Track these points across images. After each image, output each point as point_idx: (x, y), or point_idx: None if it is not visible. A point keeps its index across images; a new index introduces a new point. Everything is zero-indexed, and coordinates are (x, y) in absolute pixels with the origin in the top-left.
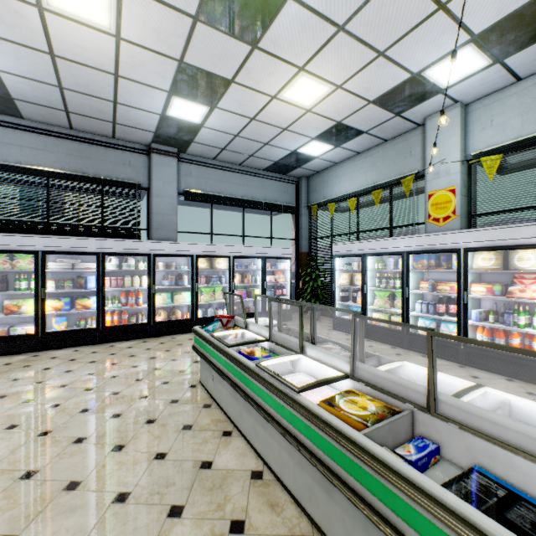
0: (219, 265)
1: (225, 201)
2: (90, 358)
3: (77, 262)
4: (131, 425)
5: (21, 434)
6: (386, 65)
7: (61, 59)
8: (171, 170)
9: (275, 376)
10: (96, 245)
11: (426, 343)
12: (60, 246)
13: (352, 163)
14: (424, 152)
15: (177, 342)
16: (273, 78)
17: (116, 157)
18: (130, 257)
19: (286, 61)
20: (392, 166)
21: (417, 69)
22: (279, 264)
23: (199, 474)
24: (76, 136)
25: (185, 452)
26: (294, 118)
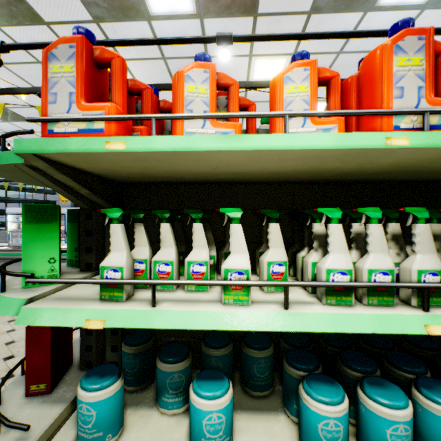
0: None
1: None
2: None
3: None
4: None
5: None
6: None
7: None
8: None
9: None
10: None
11: None
12: None
13: None
14: None
15: None
16: None
17: None
18: None
19: None
20: None
21: None
22: None
23: None
24: None
25: None
26: None
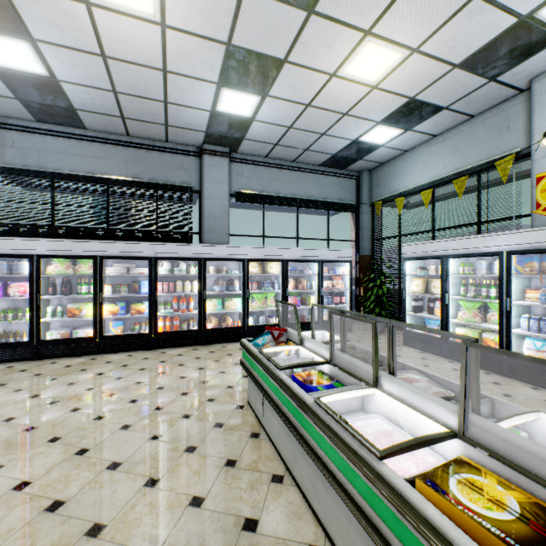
0: (271, 269)
1: (278, 201)
2: (141, 365)
3: (132, 267)
4: (170, 451)
5: (60, 449)
6: (482, 10)
7: (112, 60)
8: (222, 171)
9: (342, 423)
10: (149, 250)
11: (538, 372)
12: (116, 251)
13: (425, 149)
14: (528, 125)
15: (227, 351)
16: (332, 50)
17: (169, 160)
18: (181, 261)
19: (348, 25)
20: (481, 147)
21: (528, 9)
22: (337, 268)
23: (241, 539)
24: (133, 143)
25: (225, 500)
26: (356, 99)
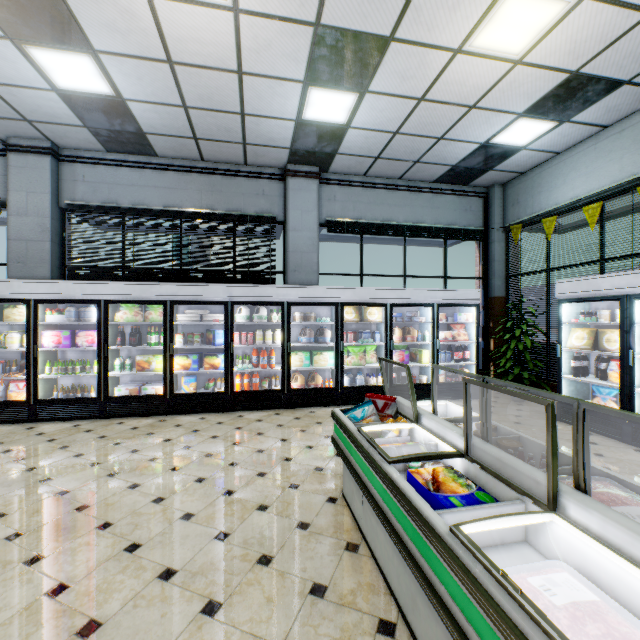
0: (371, 316)
1: (380, 230)
2: (214, 431)
3: (205, 313)
4: (238, 560)
5: (109, 541)
6: None
7: (180, 67)
8: (310, 195)
9: (509, 590)
10: (224, 293)
11: None
12: (188, 295)
13: (589, 147)
14: None
15: (316, 418)
16: (458, 13)
17: (249, 187)
18: (261, 307)
19: None
20: None
21: None
22: (458, 314)
23: None
24: (207, 169)
25: None
26: (489, 83)
